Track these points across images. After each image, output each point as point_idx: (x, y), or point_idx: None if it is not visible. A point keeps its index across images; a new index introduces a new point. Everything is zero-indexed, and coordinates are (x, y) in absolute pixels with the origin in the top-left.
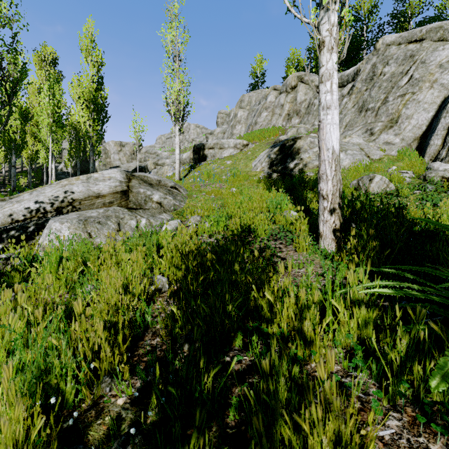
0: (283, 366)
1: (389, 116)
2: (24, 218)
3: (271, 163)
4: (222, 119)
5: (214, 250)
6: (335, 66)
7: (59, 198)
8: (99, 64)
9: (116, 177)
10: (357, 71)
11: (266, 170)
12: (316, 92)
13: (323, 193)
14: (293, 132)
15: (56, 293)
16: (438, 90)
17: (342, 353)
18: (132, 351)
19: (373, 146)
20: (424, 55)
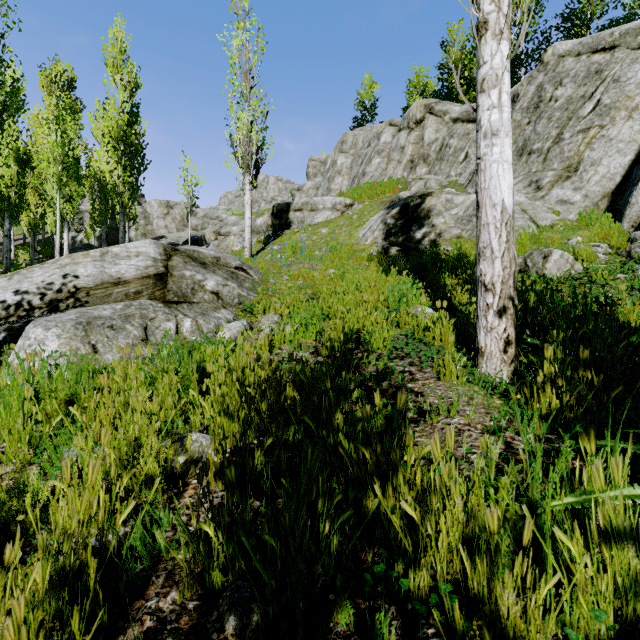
0: None
1: (564, 162)
2: None
3: (388, 231)
4: (315, 169)
5: (298, 379)
6: (506, 63)
7: (54, 286)
8: (133, 85)
9: (147, 252)
10: (514, 97)
11: (380, 243)
12: (452, 128)
13: (486, 281)
14: (419, 187)
15: None
16: None
17: None
18: (114, 633)
19: (541, 207)
20: (617, 69)
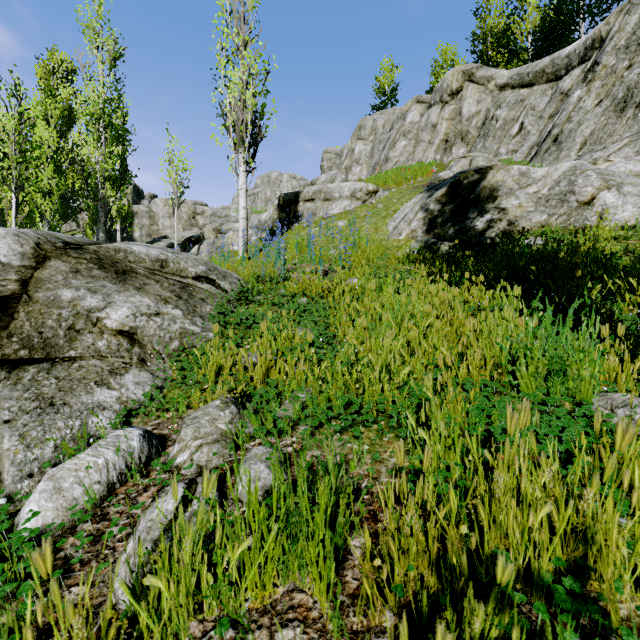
0: None
1: None
2: None
3: (431, 220)
4: (330, 162)
5: None
6: None
7: None
8: (115, 56)
9: None
10: (593, 42)
11: (420, 237)
12: (498, 96)
13: None
14: (463, 167)
15: None
16: None
17: None
18: None
19: None
20: None
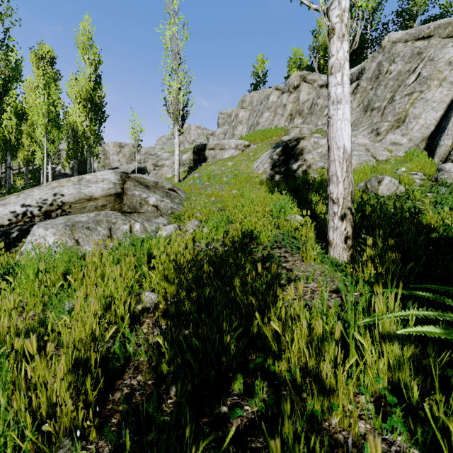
0: (296, 422)
1: (395, 116)
2: (10, 223)
3: (274, 164)
4: (223, 120)
5: (212, 260)
6: (346, 55)
7: (47, 201)
8: (97, 62)
9: (109, 178)
10: (362, 70)
11: (268, 172)
12: (319, 91)
13: (333, 197)
14: (296, 133)
15: (19, 318)
16: (447, 88)
17: (373, 409)
18: (107, 395)
19: (379, 147)
20: (432, 52)
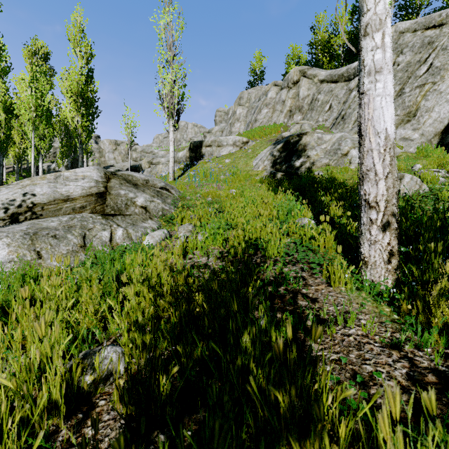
0: None
1: (405, 109)
2: None
3: (274, 161)
4: (220, 117)
5: (206, 288)
6: (388, 10)
7: (15, 202)
8: (89, 55)
9: (91, 175)
10: None
11: (268, 169)
12: (319, 87)
13: (370, 200)
14: (296, 129)
15: None
16: None
17: None
18: None
19: None
20: (445, 40)
